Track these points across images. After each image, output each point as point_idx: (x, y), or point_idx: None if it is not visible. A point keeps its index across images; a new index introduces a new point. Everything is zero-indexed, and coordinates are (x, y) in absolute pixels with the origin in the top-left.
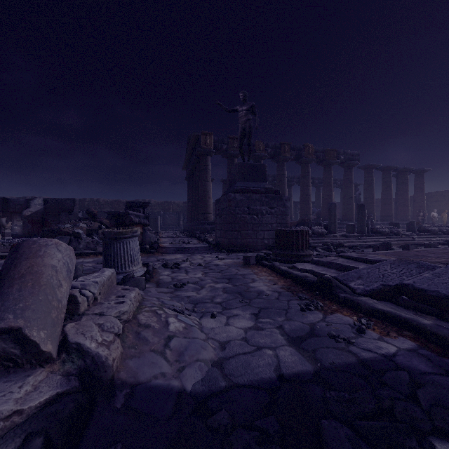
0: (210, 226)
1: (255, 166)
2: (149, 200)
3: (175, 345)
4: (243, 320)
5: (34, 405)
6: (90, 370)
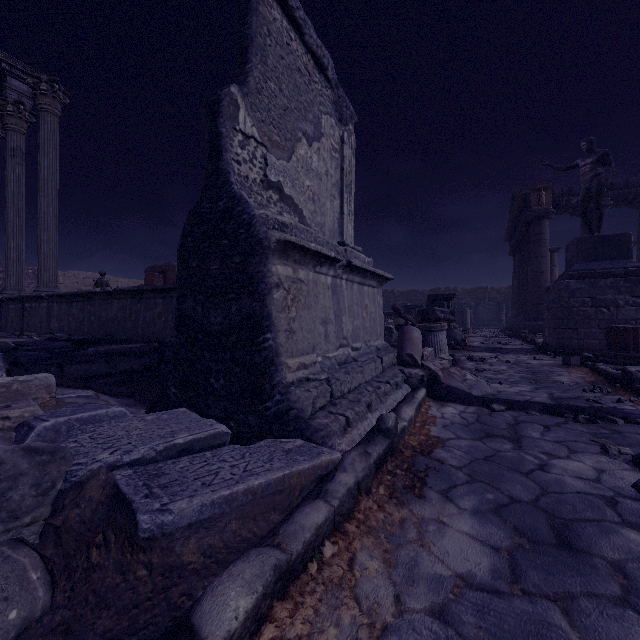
0: None
1: (608, 238)
2: (454, 287)
3: (469, 382)
4: (522, 388)
5: (420, 374)
6: (432, 375)
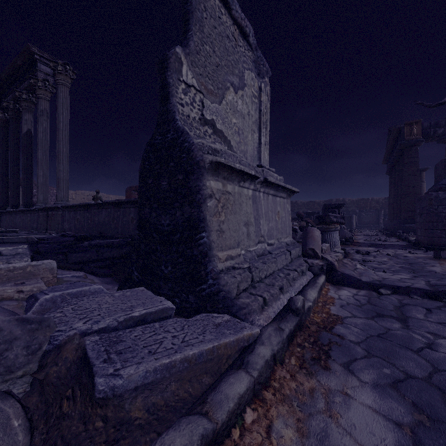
0: None
1: None
2: (342, 198)
3: (359, 271)
4: (403, 276)
5: (320, 264)
6: (330, 264)
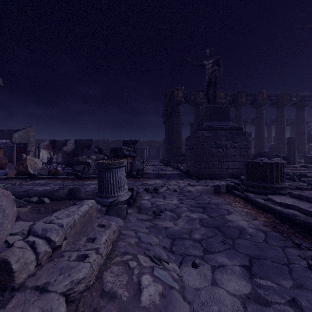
0: (181, 158)
1: (220, 108)
2: (138, 139)
3: None
4: (233, 278)
5: None
6: None
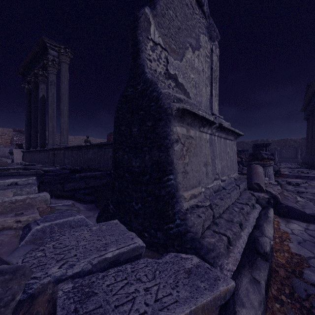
0: None
1: None
2: (266, 139)
3: (300, 203)
4: None
5: (265, 197)
6: (274, 197)
